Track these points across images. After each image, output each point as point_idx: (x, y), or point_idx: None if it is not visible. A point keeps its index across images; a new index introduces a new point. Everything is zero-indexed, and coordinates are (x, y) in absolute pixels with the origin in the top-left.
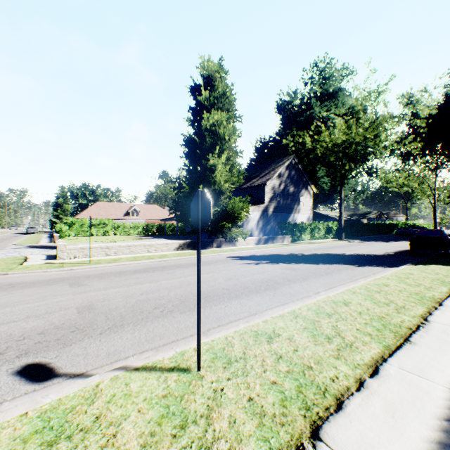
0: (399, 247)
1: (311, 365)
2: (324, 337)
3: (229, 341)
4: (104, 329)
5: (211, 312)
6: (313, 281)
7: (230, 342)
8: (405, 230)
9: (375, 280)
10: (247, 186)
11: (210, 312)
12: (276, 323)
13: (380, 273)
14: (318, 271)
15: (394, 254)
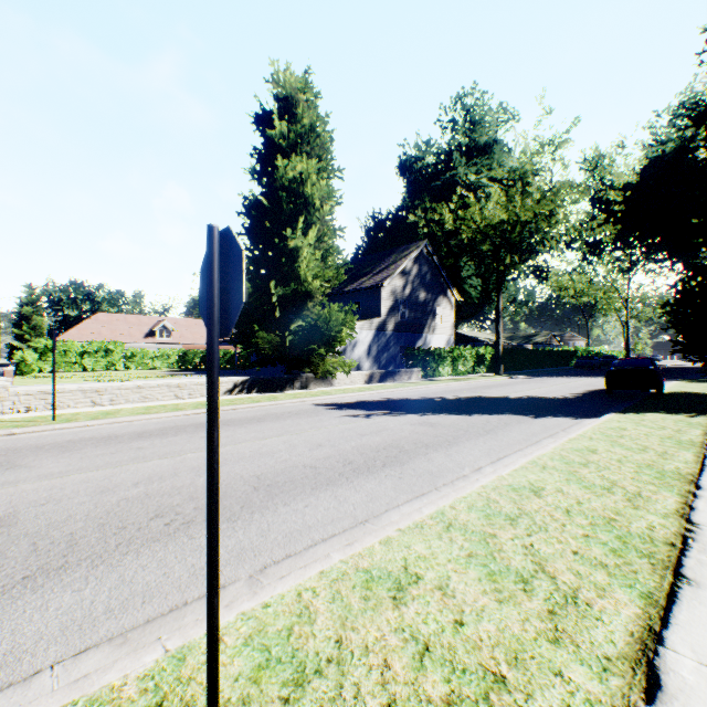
0: (587, 385)
1: (502, 673)
2: (514, 577)
3: (305, 604)
4: (11, 582)
5: (274, 521)
6: (467, 446)
7: (308, 607)
8: (589, 360)
9: (572, 442)
10: (352, 289)
11: (273, 521)
12: (410, 546)
13: (575, 429)
14: (472, 426)
15: (584, 396)
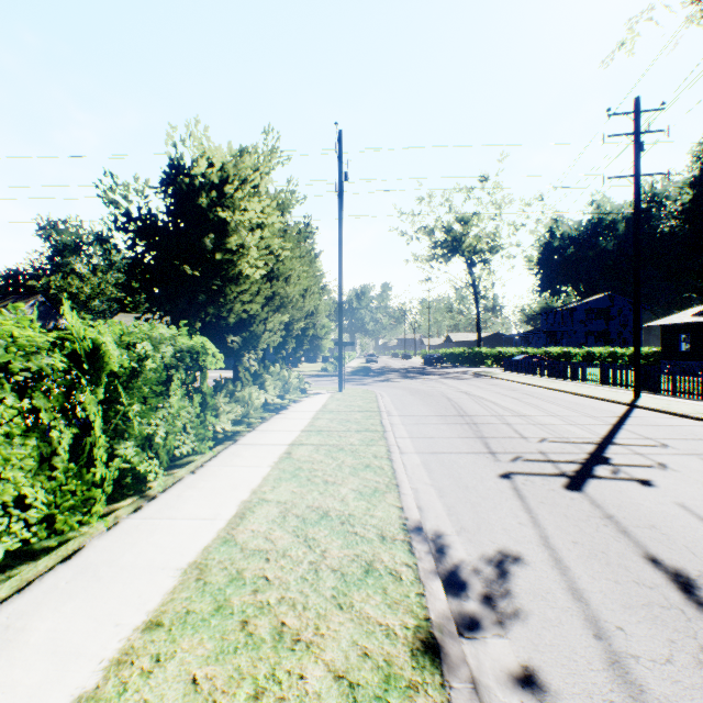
0: None
1: None
2: None
3: None
4: None
5: None
6: None
7: None
8: None
9: None
10: None
11: None
12: None
13: None
14: None
15: None
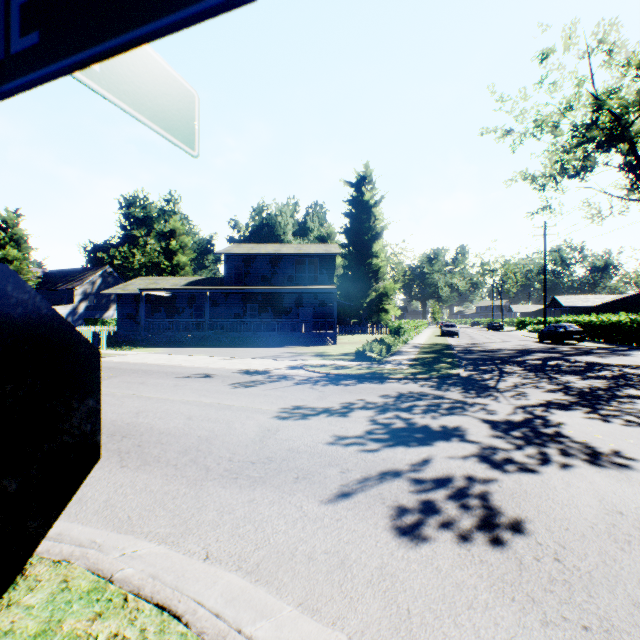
0: None
1: None
2: None
3: None
4: None
5: None
6: None
7: None
8: None
9: None
10: (62, 289)
11: None
12: None
13: None
14: None
15: None
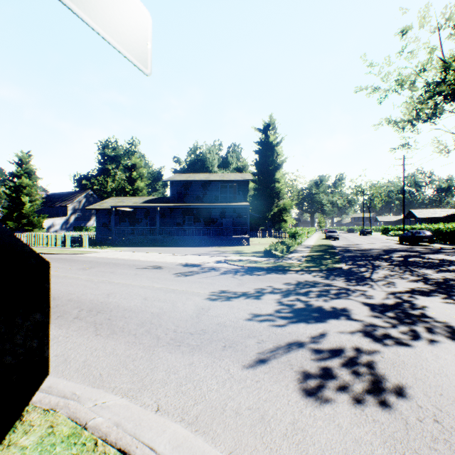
0: None
1: None
2: None
3: None
4: None
5: None
6: None
7: None
8: None
9: None
10: (59, 206)
11: None
12: None
13: None
14: None
15: None
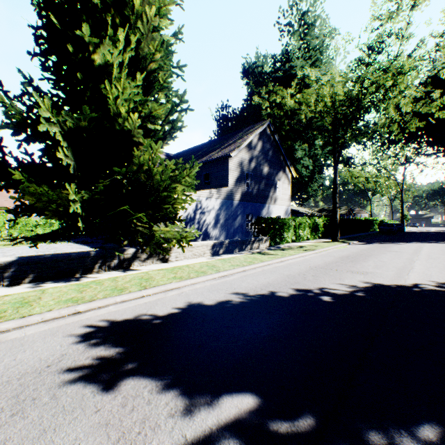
0: None
1: None
2: None
3: None
4: None
5: None
6: None
7: None
8: (390, 227)
9: None
10: (201, 161)
11: None
12: None
13: None
14: None
15: None
